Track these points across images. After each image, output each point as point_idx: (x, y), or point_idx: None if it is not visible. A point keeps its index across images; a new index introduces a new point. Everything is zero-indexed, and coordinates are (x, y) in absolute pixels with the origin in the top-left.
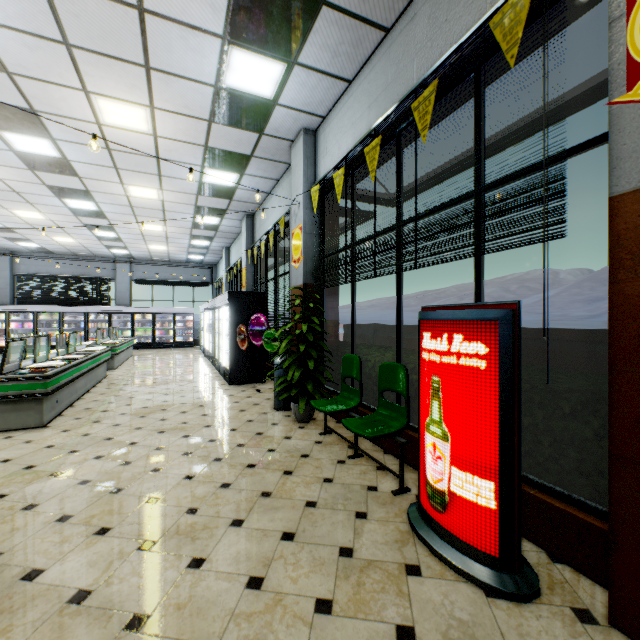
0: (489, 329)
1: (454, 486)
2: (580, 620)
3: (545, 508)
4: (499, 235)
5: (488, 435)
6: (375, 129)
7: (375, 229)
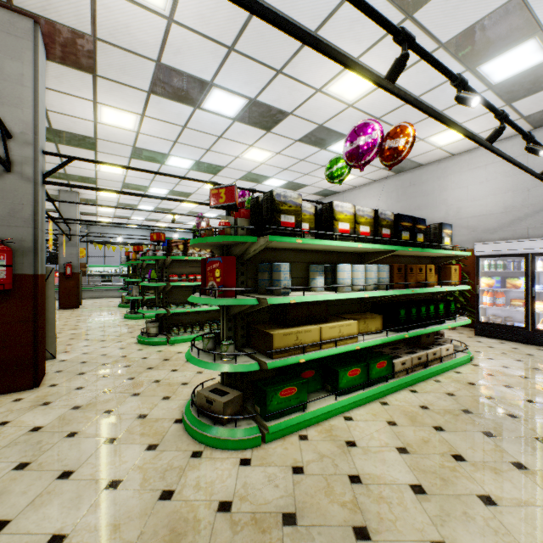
0: None
1: None
2: None
3: None
4: None
5: None
6: None
7: None
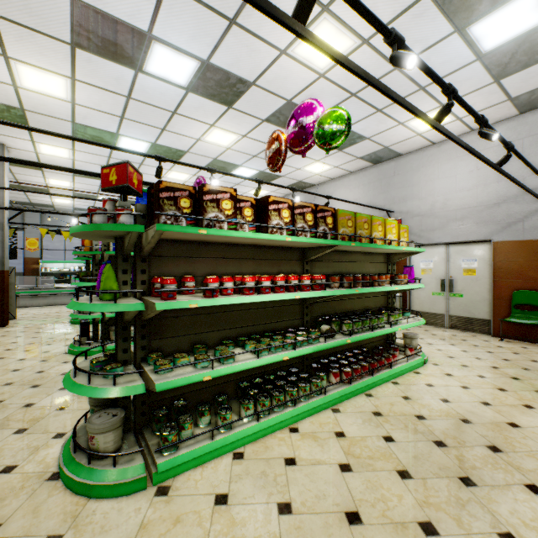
0: None
1: None
2: None
3: None
4: None
5: None
6: None
7: None
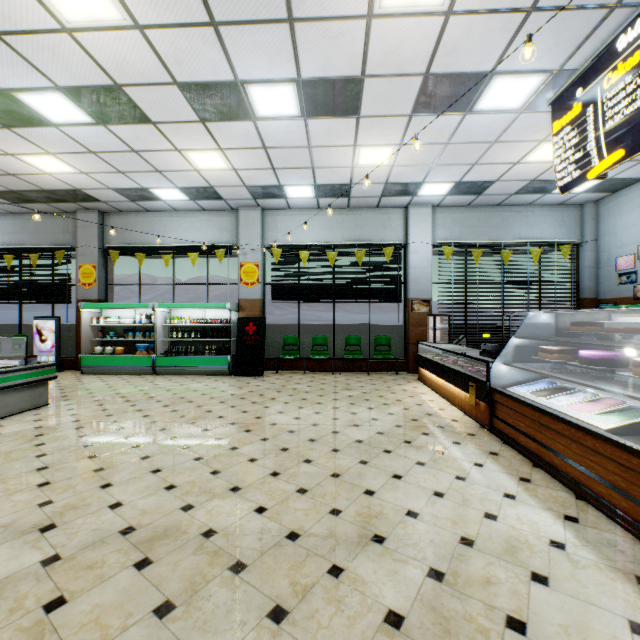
0: (54, 322)
1: (45, 357)
2: (72, 371)
3: (69, 360)
4: (58, 300)
5: (54, 343)
6: (9, 247)
7: (9, 285)
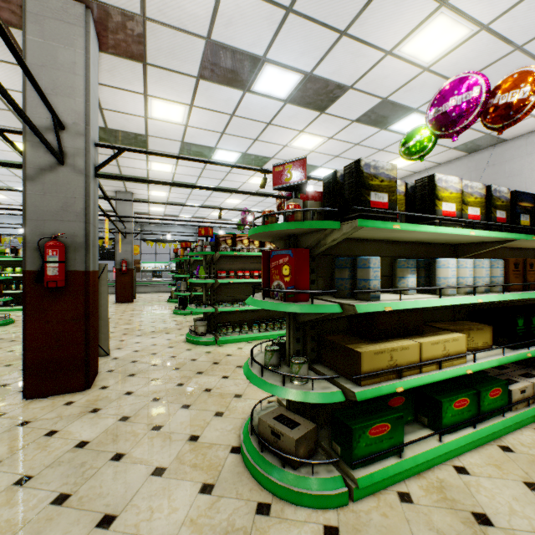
0: None
1: None
2: None
3: None
4: None
5: None
6: None
7: None
